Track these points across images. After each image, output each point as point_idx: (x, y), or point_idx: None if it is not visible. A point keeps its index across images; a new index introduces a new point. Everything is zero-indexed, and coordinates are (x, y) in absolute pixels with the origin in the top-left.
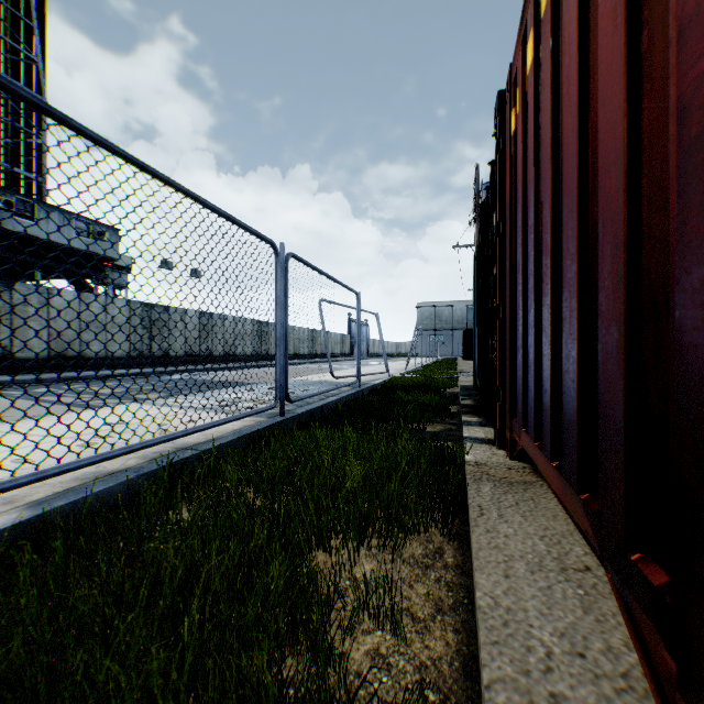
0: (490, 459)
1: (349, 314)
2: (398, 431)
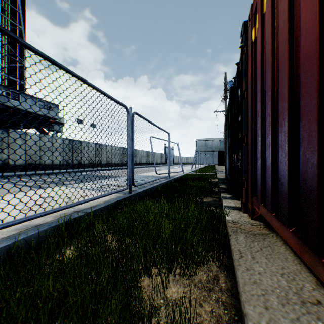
0: (240, 219)
1: (164, 144)
2: (189, 202)
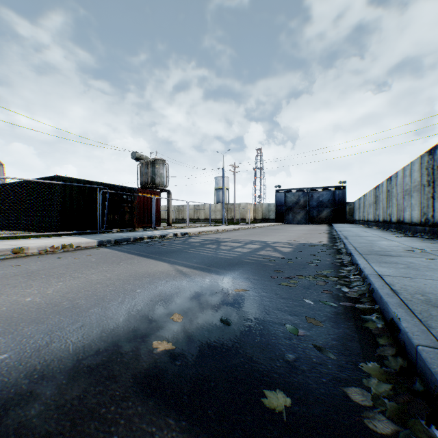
0: None
1: None
2: None
